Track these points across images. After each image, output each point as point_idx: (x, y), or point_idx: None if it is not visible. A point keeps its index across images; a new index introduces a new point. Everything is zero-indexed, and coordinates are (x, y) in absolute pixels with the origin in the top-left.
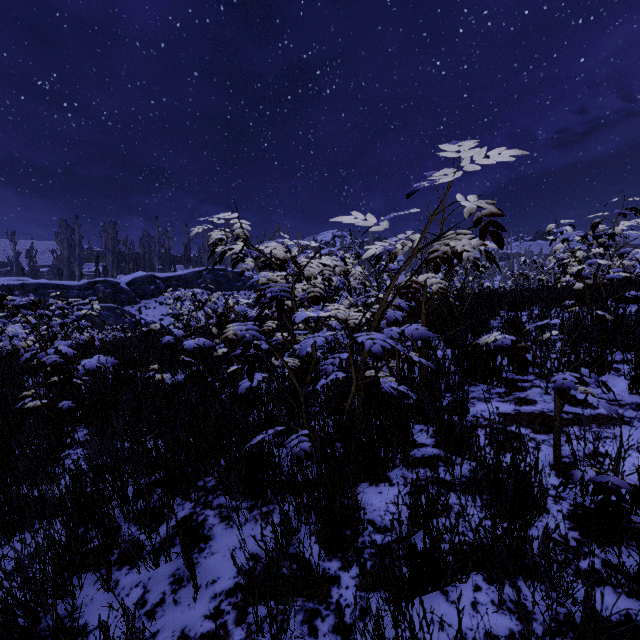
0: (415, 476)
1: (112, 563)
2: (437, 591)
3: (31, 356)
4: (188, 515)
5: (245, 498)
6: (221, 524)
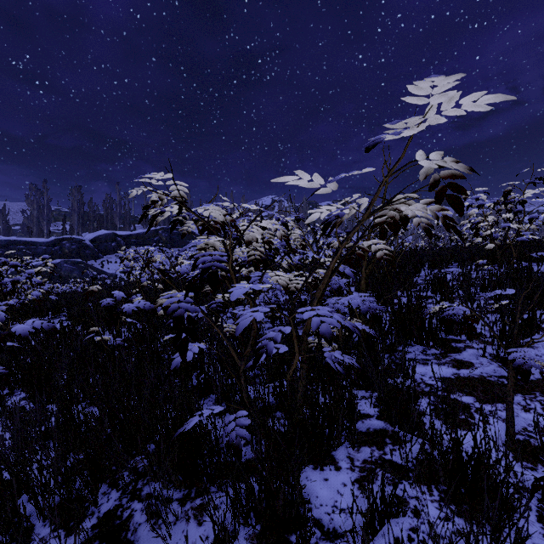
0: (362, 457)
1: None
2: None
3: None
4: (112, 509)
5: (178, 486)
6: (148, 523)
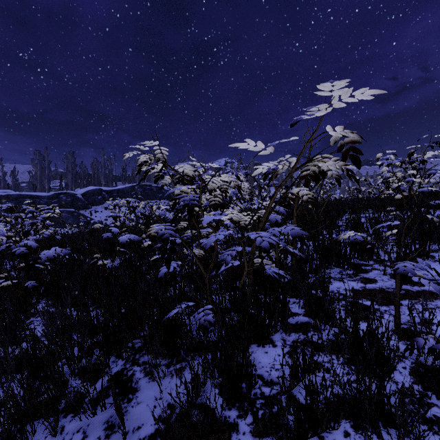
0: (292, 339)
1: (60, 411)
2: (315, 437)
3: (9, 247)
4: (120, 370)
5: (164, 357)
6: (145, 378)
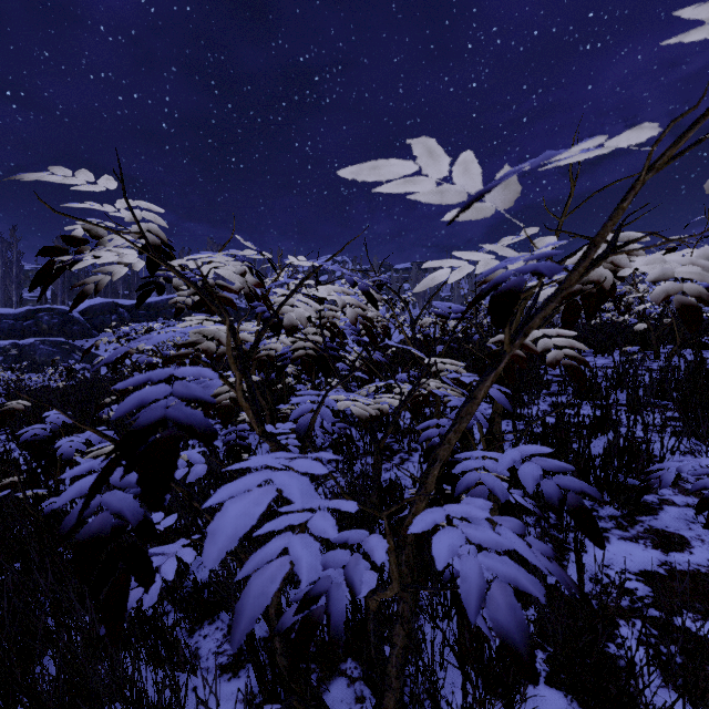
0: None
1: None
2: None
3: None
4: None
5: None
6: None
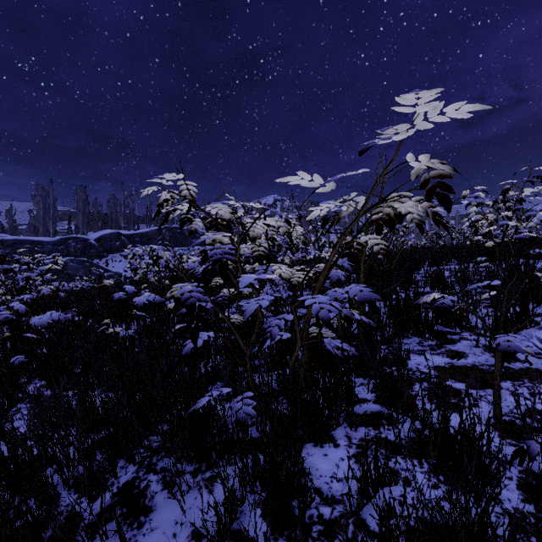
0: (359, 436)
1: (45, 541)
2: None
3: None
4: (130, 480)
5: (189, 461)
6: (163, 492)
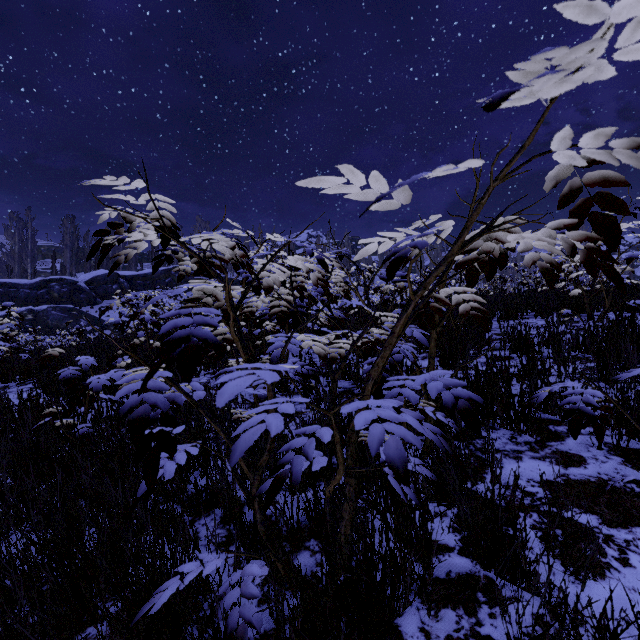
0: (444, 630)
1: None
2: None
3: None
4: None
5: None
6: None
